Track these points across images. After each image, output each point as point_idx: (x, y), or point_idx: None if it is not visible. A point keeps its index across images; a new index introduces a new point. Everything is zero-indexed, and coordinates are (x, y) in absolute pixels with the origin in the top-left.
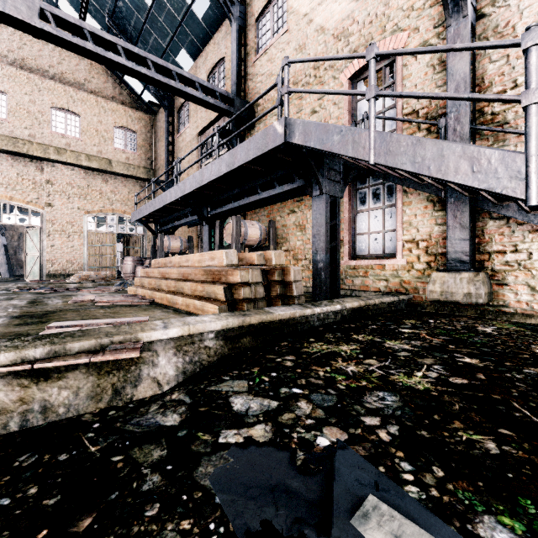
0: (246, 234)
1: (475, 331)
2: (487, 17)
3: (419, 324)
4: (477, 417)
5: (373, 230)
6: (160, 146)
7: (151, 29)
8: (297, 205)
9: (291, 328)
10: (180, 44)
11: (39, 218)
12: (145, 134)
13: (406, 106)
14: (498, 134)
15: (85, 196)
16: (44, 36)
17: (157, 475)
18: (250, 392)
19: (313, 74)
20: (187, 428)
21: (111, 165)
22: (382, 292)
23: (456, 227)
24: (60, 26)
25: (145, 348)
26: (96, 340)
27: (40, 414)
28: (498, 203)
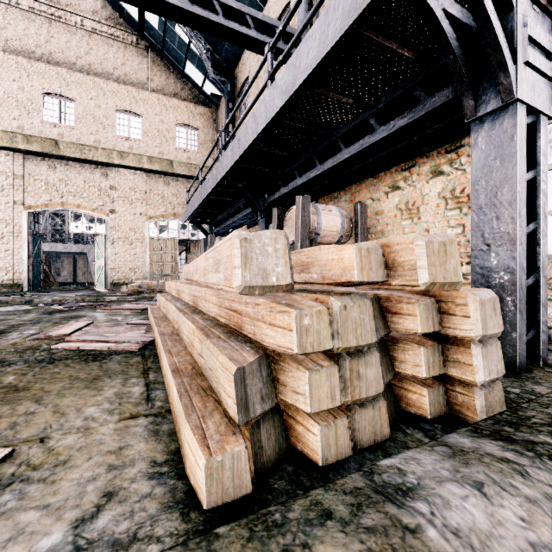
0: (319, 225)
1: None
2: None
3: None
4: None
5: None
6: None
7: None
8: (402, 177)
9: None
10: None
11: (104, 226)
12: (206, 131)
13: None
14: None
15: (147, 201)
16: None
17: None
18: None
19: None
20: None
21: (172, 166)
22: None
23: None
24: None
25: None
26: None
27: None
28: None
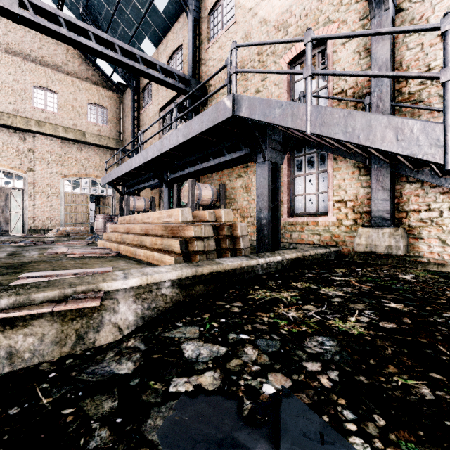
0: (200, 195)
1: (396, 278)
2: (404, 11)
3: (349, 273)
4: (409, 361)
5: (308, 192)
6: (127, 120)
7: (119, 20)
8: (243, 171)
9: (238, 276)
10: (144, 34)
11: (21, 181)
12: (114, 110)
13: (336, 86)
14: (414, 110)
15: (62, 162)
16: (23, 21)
17: (106, 429)
18: (200, 339)
19: (257, 59)
20: (140, 376)
21: (85, 136)
22: (315, 244)
23: (379, 189)
24: (38, 13)
25: (107, 296)
26: (59, 290)
27: (6, 360)
28: (415, 169)
